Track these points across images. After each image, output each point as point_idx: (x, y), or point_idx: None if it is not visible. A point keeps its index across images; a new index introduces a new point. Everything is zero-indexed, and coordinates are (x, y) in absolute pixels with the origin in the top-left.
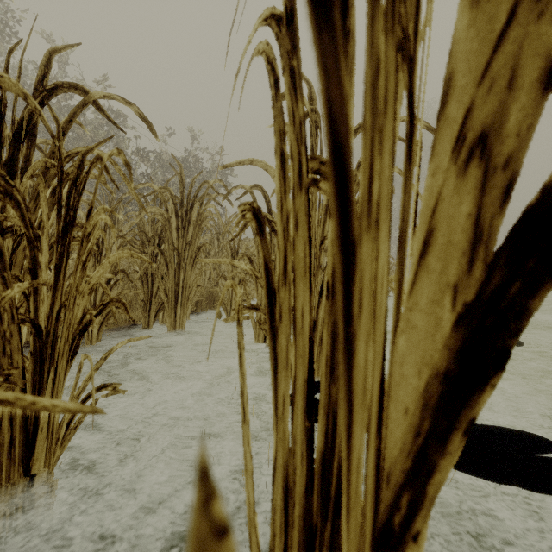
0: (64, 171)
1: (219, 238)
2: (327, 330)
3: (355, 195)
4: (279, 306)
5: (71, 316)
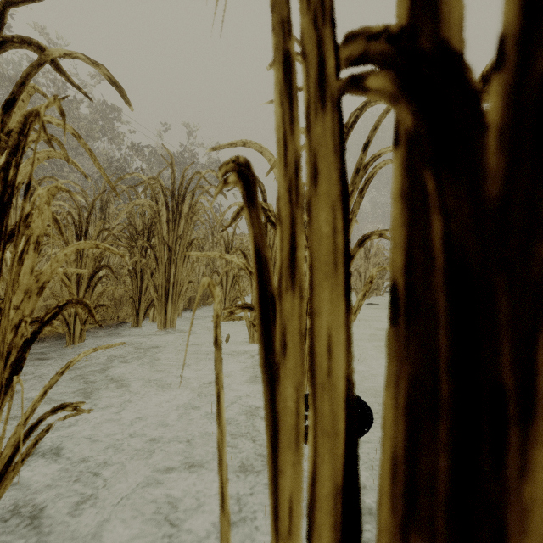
0: (3, 138)
1: (213, 233)
2: (393, 395)
3: (361, 181)
4: (280, 326)
5: (6, 323)
